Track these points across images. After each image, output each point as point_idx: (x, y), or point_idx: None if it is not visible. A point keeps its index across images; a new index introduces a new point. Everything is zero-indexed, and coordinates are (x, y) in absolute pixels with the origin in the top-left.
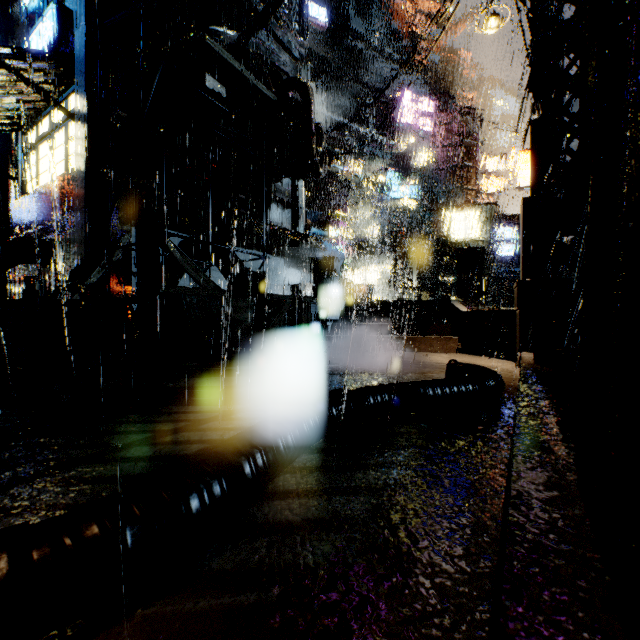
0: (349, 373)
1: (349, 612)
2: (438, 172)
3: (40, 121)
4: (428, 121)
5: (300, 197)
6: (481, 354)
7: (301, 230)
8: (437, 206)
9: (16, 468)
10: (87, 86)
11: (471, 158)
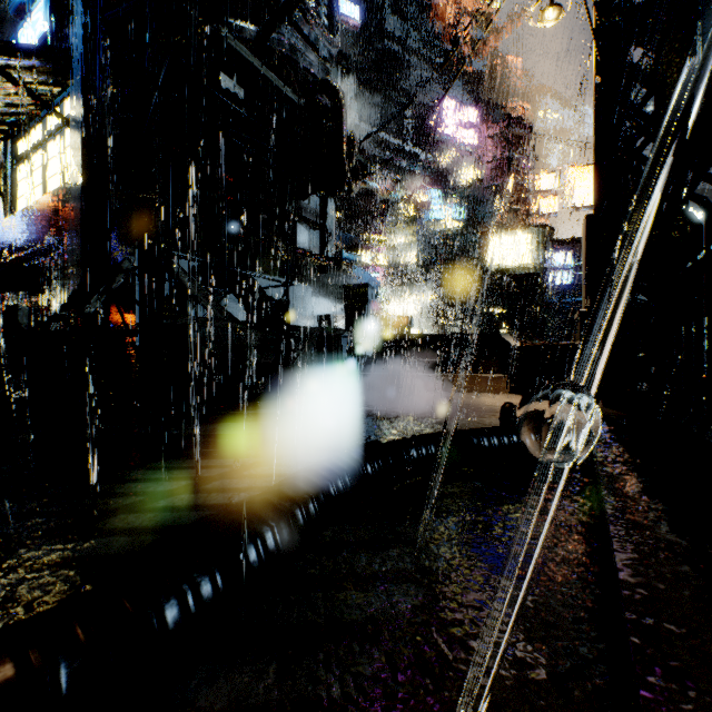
0: (386, 418)
1: None
2: (484, 190)
3: (32, 128)
4: (473, 133)
5: (330, 217)
6: (536, 395)
7: (331, 254)
8: (483, 228)
9: None
10: (84, 87)
11: (521, 175)
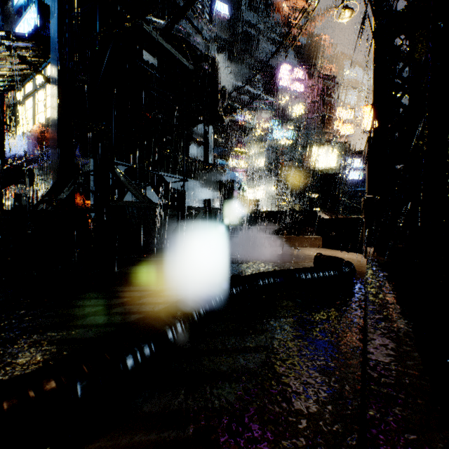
0: (244, 262)
1: (246, 446)
2: (307, 120)
3: (26, 84)
4: (300, 84)
5: (210, 138)
6: (338, 248)
7: (211, 161)
8: (306, 144)
9: (2, 333)
10: (59, 59)
11: (330, 111)
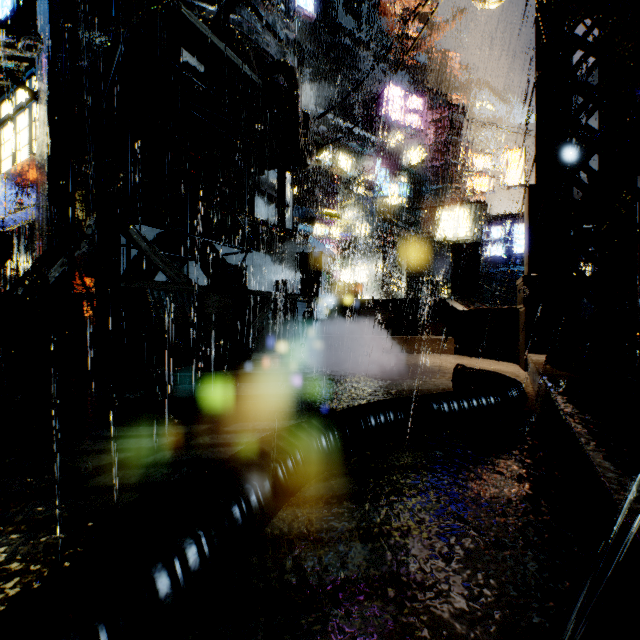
0: (340, 379)
1: None
2: (427, 170)
3: (2, 103)
4: (417, 118)
5: (287, 192)
6: (479, 355)
7: (288, 226)
8: (426, 204)
9: None
10: (50, 61)
11: (460, 156)
